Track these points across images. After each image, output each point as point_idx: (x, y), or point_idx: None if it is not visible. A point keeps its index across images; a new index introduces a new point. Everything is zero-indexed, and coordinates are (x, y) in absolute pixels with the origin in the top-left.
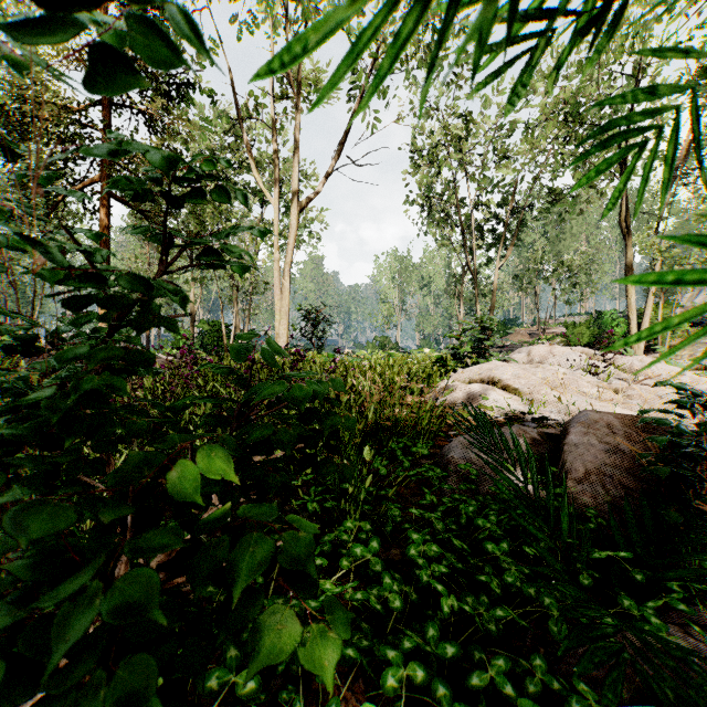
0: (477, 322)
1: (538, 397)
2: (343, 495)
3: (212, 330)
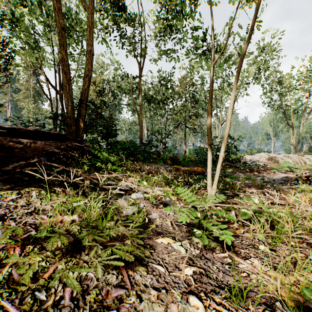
0: (248, 149)
1: (247, 158)
2: None
3: (199, 149)
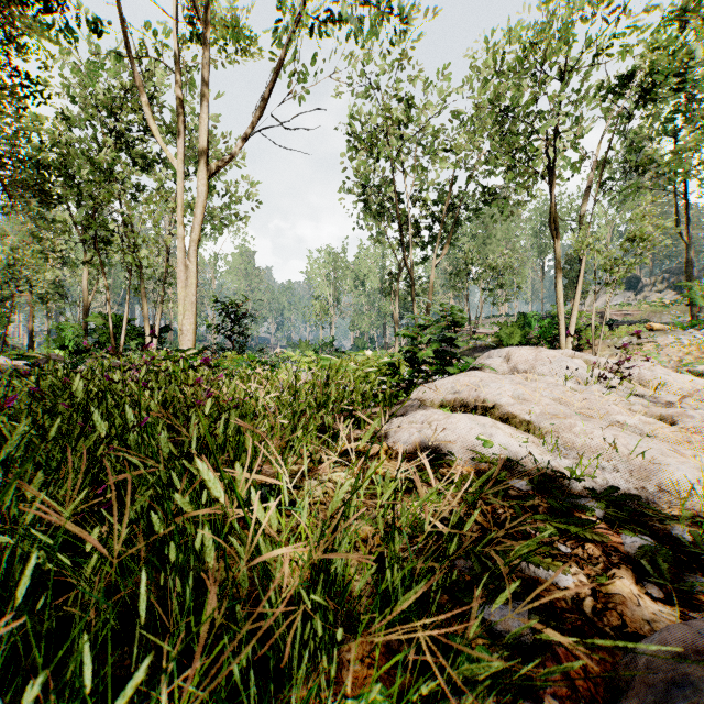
0: (444, 314)
1: (571, 438)
2: None
3: (107, 325)
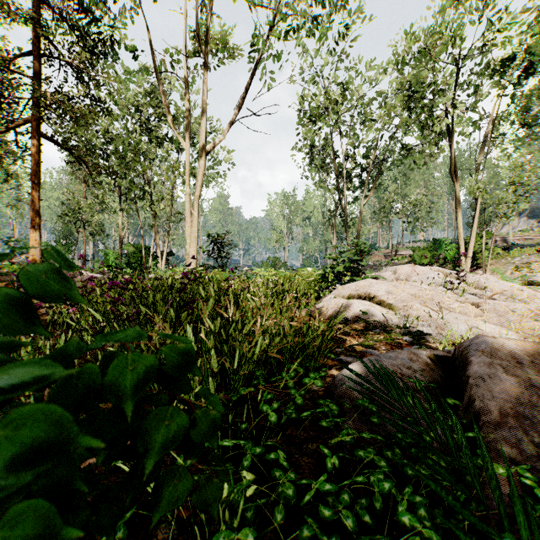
0: (353, 245)
1: (410, 311)
2: (224, 449)
3: (136, 252)
